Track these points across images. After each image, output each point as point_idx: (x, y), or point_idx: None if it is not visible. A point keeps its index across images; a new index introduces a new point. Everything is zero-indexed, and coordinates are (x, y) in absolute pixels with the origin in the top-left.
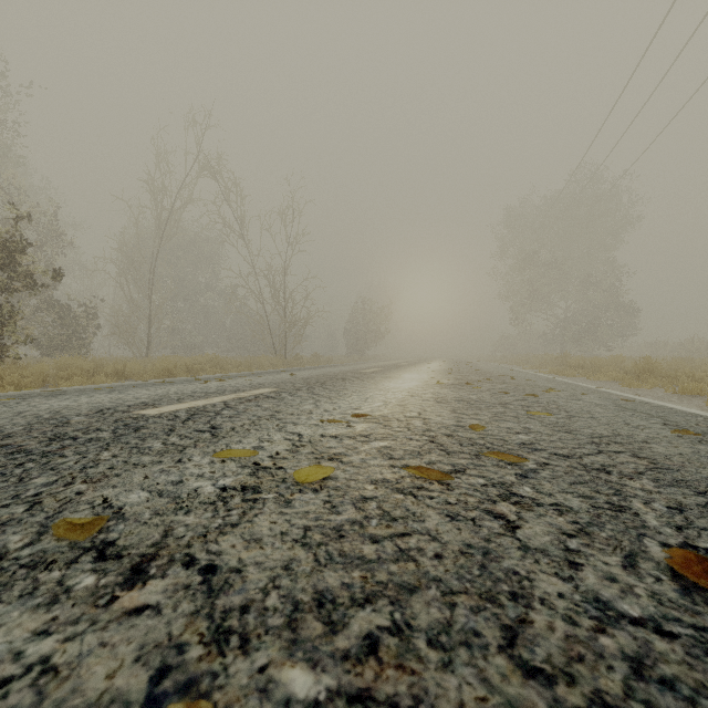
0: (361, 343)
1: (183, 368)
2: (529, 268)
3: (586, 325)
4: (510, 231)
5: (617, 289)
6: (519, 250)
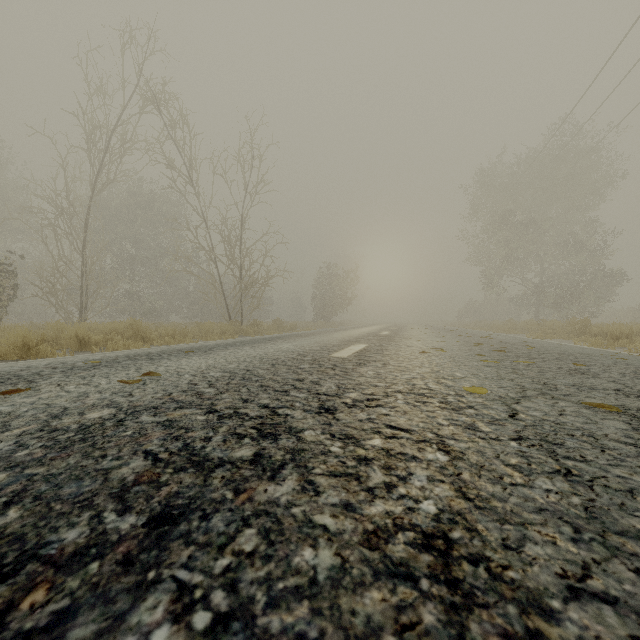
0: (327, 309)
1: (70, 341)
2: (506, 228)
3: (569, 289)
4: (483, 192)
5: (603, 250)
6: (493, 211)
